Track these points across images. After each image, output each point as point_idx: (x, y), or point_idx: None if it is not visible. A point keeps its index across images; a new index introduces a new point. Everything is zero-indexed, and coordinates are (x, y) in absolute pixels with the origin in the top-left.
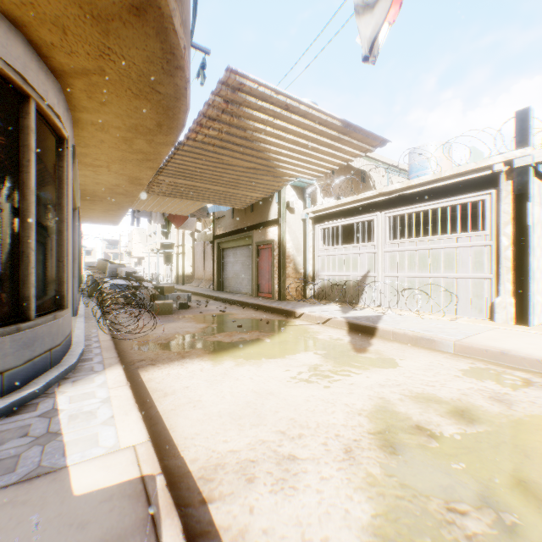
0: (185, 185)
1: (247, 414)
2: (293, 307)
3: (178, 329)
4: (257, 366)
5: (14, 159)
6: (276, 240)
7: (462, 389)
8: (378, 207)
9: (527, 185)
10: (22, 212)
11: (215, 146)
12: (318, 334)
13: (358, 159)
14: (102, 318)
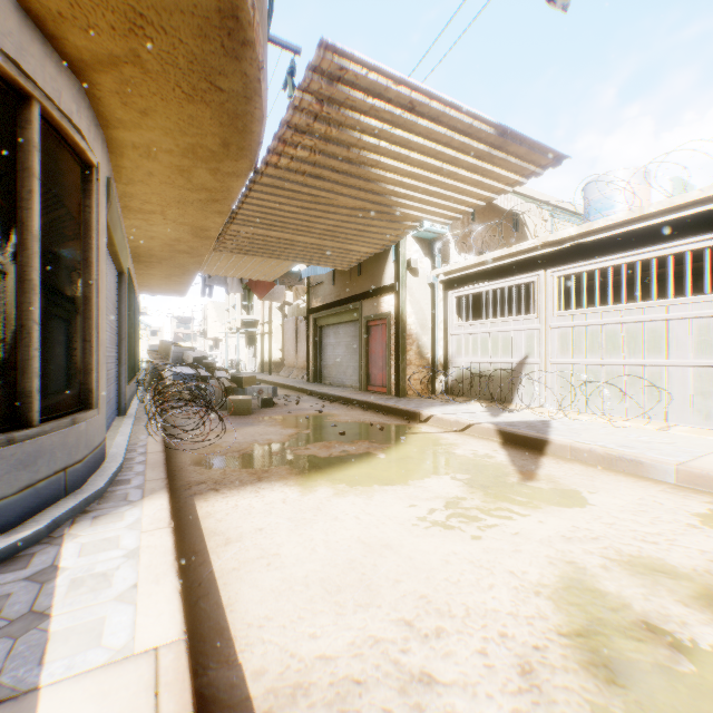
0: (267, 238)
1: (350, 583)
2: (417, 407)
3: (257, 436)
4: (367, 497)
5: (8, 189)
6: (393, 314)
7: (708, 550)
8: (542, 263)
9: None
10: (21, 268)
11: (306, 175)
12: (454, 448)
13: (510, 198)
14: (155, 419)
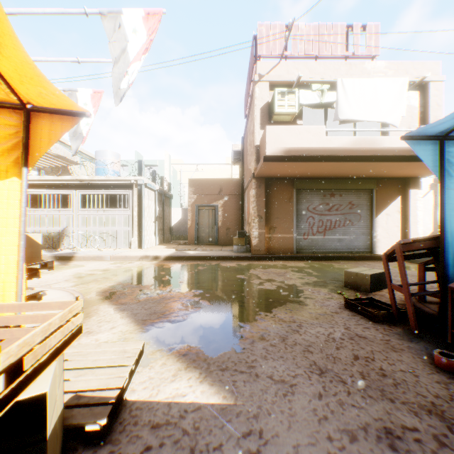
0: None
1: None
2: None
3: None
4: None
5: None
6: None
7: (108, 267)
8: (75, 187)
9: (142, 191)
10: None
11: None
12: None
13: (58, 147)
14: None
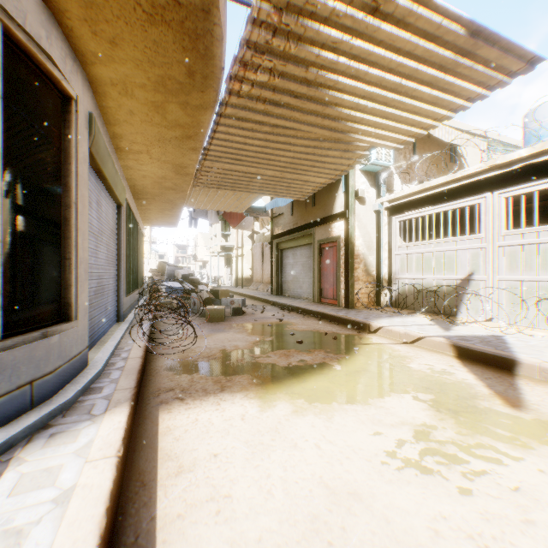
0: (235, 172)
1: None
2: (366, 318)
3: (225, 343)
4: (326, 417)
5: None
6: (342, 237)
7: None
8: (488, 185)
9: None
10: None
11: (266, 103)
12: (408, 361)
13: (450, 131)
14: (141, 326)
